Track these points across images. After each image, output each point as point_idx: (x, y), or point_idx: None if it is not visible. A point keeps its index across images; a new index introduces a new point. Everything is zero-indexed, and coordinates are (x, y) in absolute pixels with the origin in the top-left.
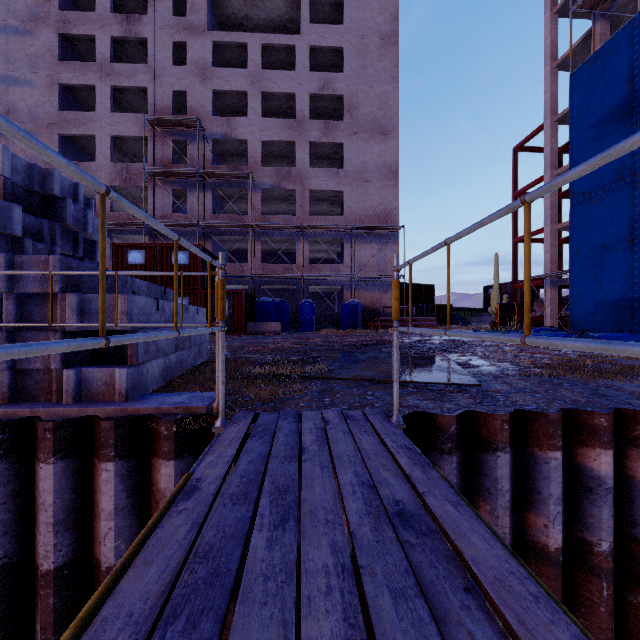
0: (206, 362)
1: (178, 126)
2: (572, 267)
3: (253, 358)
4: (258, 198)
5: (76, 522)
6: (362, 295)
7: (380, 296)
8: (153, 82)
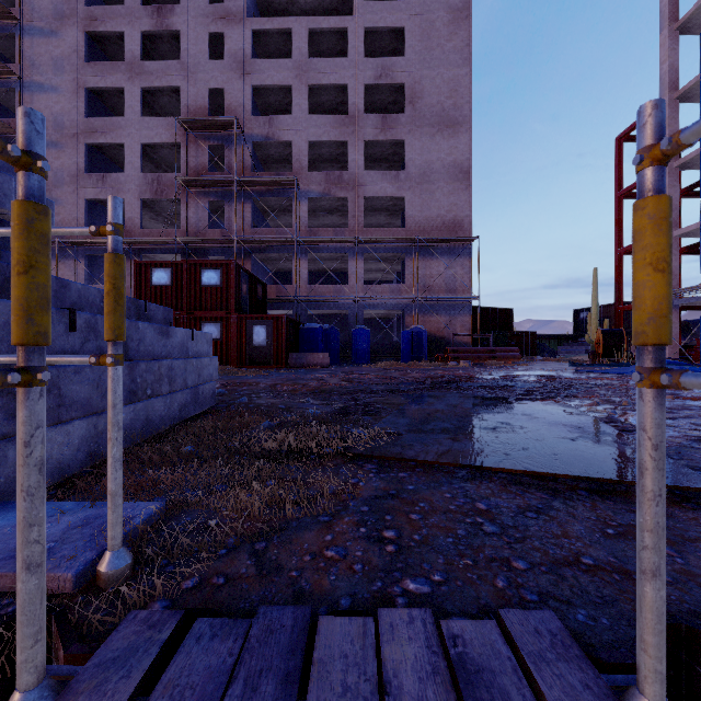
0: (206, 412)
1: (214, 129)
2: None
3: (277, 405)
4: (304, 208)
5: None
6: (427, 321)
7: (449, 322)
8: (186, 80)
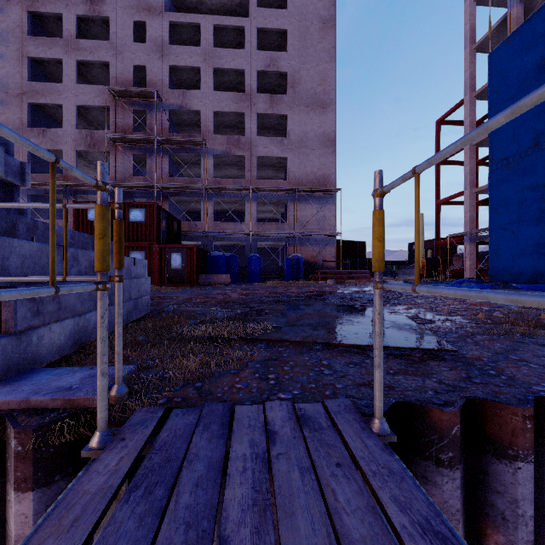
0: (144, 317)
1: (138, 97)
2: (491, 225)
3: (195, 312)
4: (210, 163)
5: None
6: (304, 250)
7: (319, 251)
8: (115, 57)
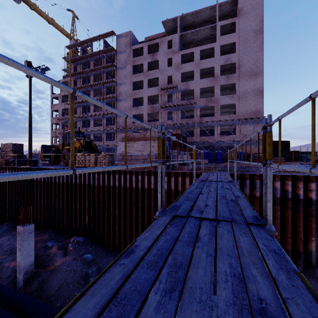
0: (192, 168)
1: (169, 89)
2: None
3: None
4: (198, 111)
5: (183, 185)
6: (244, 148)
7: (254, 148)
8: (161, 75)
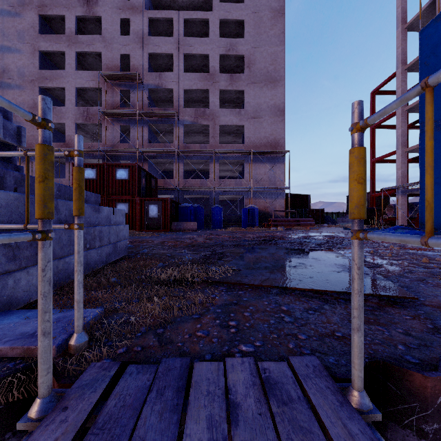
0: (122, 258)
1: (123, 79)
2: (421, 179)
3: (166, 254)
4: (181, 131)
5: None
6: (258, 202)
7: (271, 203)
8: (106, 48)
